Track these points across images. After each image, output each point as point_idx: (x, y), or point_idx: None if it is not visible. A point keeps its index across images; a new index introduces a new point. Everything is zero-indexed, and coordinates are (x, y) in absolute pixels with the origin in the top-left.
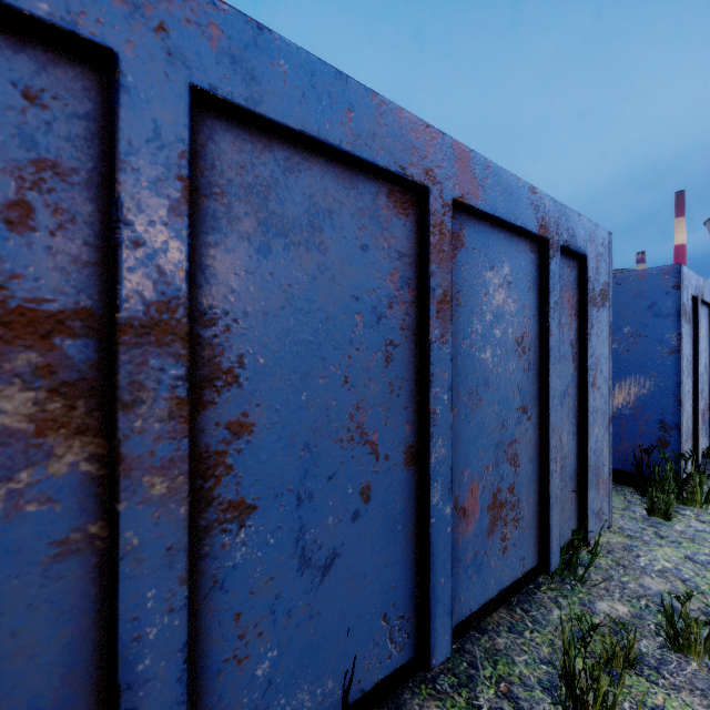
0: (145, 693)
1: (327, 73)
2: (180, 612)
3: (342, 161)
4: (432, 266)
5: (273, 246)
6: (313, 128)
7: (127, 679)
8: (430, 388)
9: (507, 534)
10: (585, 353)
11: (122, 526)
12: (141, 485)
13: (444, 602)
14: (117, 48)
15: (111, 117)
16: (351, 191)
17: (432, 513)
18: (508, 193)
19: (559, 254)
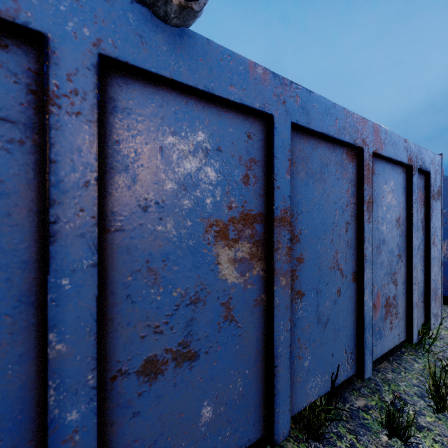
0: (280, 361)
1: (329, 105)
2: (288, 332)
3: (331, 141)
4: (364, 186)
5: (309, 182)
6: (325, 130)
7: (276, 354)
8: (364, 244)
9: (392, 320)
10: (429, 226)
11: (275, 295)
12: (279, 280)
13: (369, 348)
14: (273, 114)
15: (271, 140)
16: (333, 154)
17: (364, 304)
18: (394, 144)
19: (417, 173)
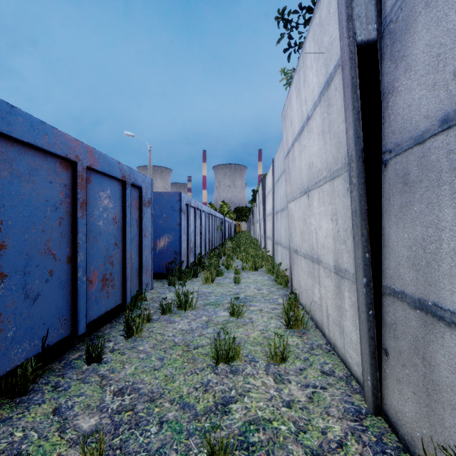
0: None
1: (38, 122)
2: None
3: (42, 151)
4: (78, 190)
5: (14, 181)
6: (32, 141)
7: None
8: (78, 234)
9: (109, 291)
10: (141, 224)
11: None
12: None
13: (83, 312)
14: None
15: None
16: (45, 161)
17: (78, 279)
18: (109, 164)
19: (130, 187)
